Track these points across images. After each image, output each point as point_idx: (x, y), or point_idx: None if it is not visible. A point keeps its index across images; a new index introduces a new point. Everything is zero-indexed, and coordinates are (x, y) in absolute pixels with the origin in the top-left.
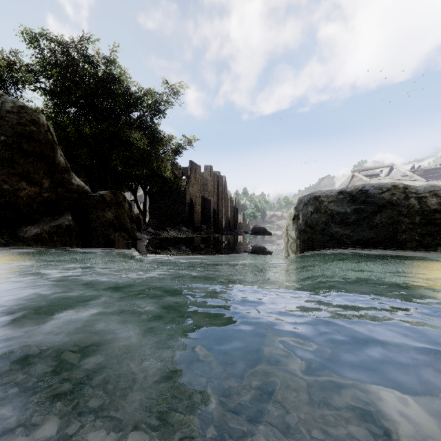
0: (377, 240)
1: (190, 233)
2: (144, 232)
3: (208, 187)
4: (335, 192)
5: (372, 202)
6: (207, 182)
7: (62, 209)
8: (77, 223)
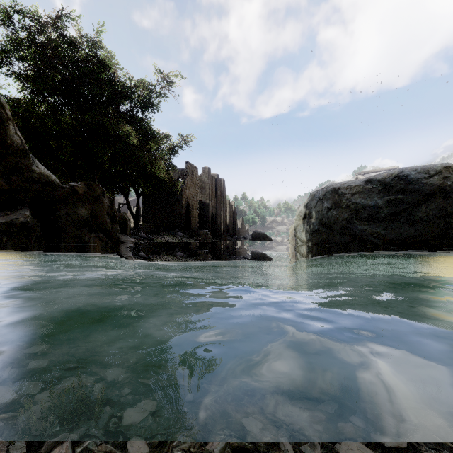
0: (420, 238)
1: (186, 238)
2: (135, 237)
3: (206, 190)
4: (360, 182)
5: (414, 190)
6: (205, 185)
7: (18, 203)
8: (40, 221)
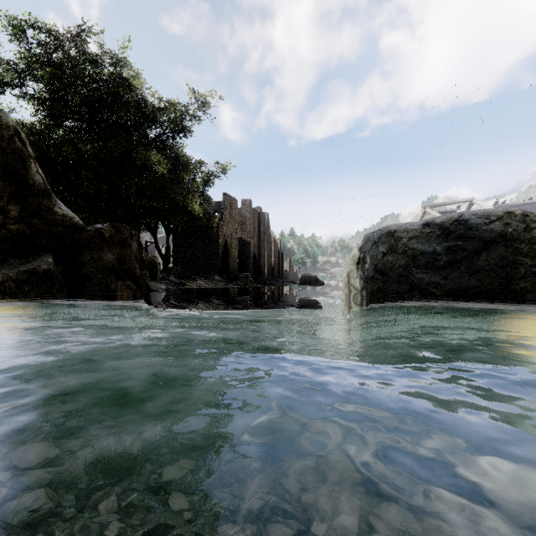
0: (482, 289)
1: (224, 283)
2: (165, 282)
3: (247, 226)
4: (417, 225)
5: (474, 237)
6: (246, 221)
7: (39, 248)
8: (63, 268)
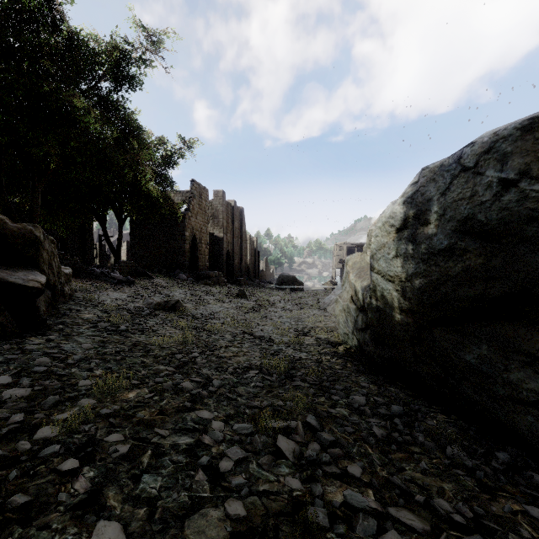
0: None
1: (191, 282)
2: (104, 279)
3: (219, 220)
4: None
5: None
6: (218, 214)
7: None
8: None
